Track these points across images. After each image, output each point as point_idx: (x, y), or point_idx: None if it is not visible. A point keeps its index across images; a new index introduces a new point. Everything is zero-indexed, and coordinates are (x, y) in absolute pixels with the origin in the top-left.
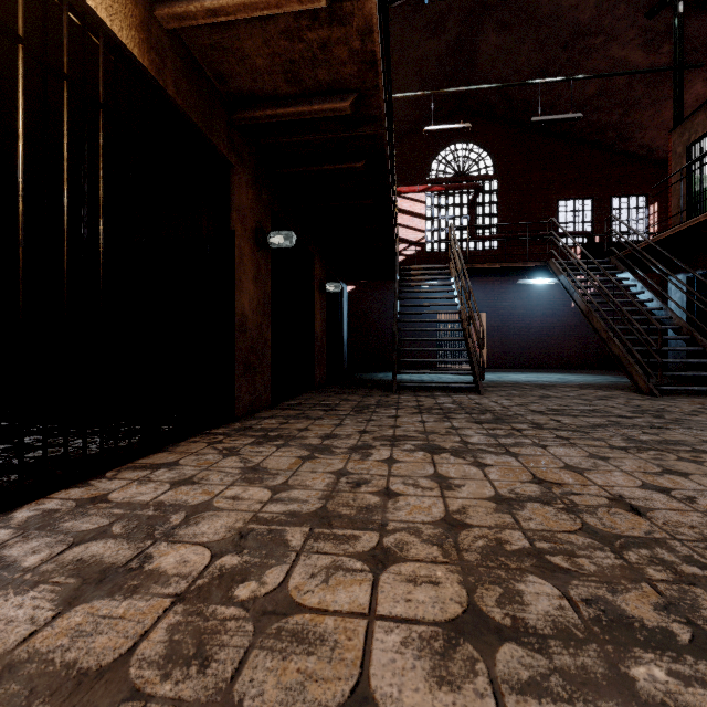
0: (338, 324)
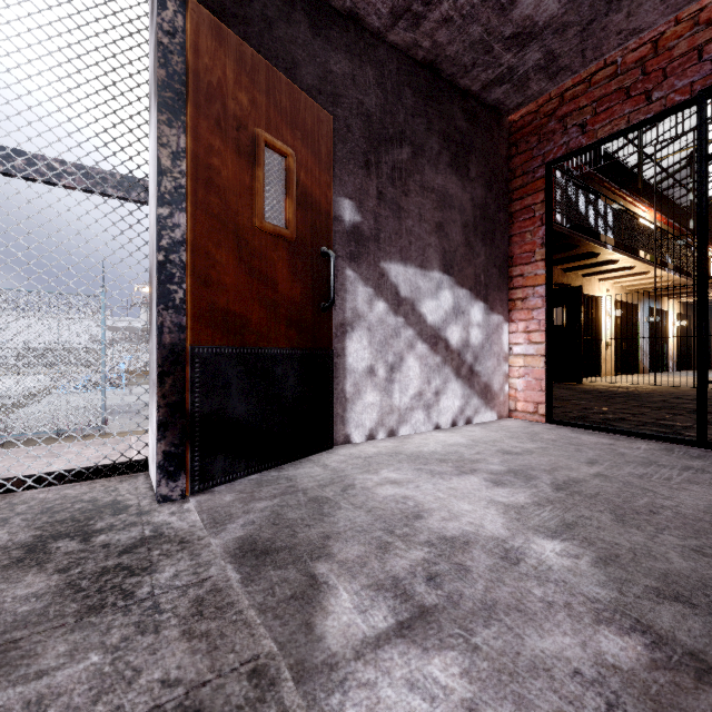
0: None
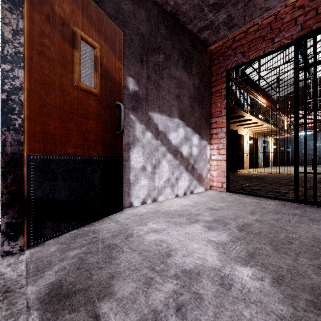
0: (288, 154)
